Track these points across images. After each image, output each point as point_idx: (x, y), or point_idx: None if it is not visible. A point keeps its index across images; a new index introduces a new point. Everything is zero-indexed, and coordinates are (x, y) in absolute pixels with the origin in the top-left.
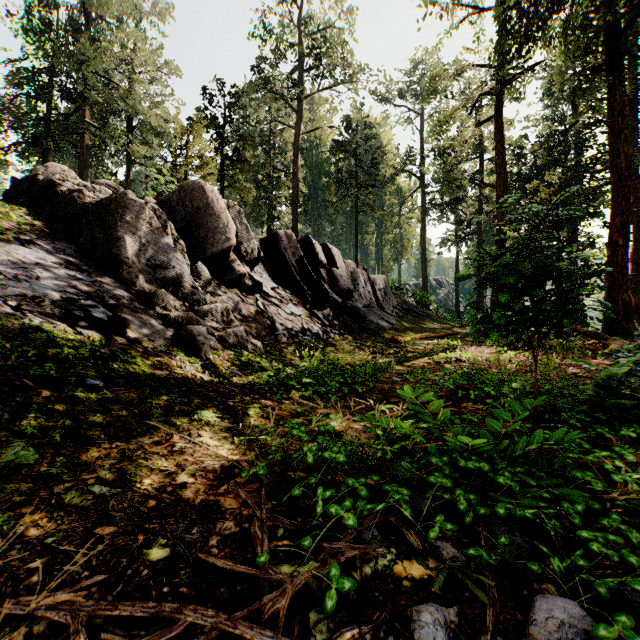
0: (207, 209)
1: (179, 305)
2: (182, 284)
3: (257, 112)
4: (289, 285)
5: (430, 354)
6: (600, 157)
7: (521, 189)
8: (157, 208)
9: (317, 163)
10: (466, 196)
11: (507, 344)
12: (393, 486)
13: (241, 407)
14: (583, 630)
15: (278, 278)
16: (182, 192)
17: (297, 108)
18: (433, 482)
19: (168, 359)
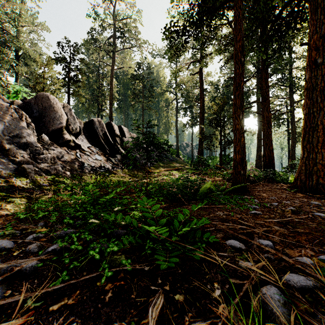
0: (50, 108)
1: (26, 155)
2: (29, 145)
3: (92, 55)
4: (98, 145)
5: (157, 177)
6: (247, 92)
7: (218, 103)
8: (17, 108)
9: (126, 83)
10: (194, 105)
11: (192, 172)
12: (54, 212)
13: (36, 197)
14: (67, 233)
15: (93, 142)
16: (37, 98)
17: (112, 56)
18: (67, 210)
19: (8, 179)
